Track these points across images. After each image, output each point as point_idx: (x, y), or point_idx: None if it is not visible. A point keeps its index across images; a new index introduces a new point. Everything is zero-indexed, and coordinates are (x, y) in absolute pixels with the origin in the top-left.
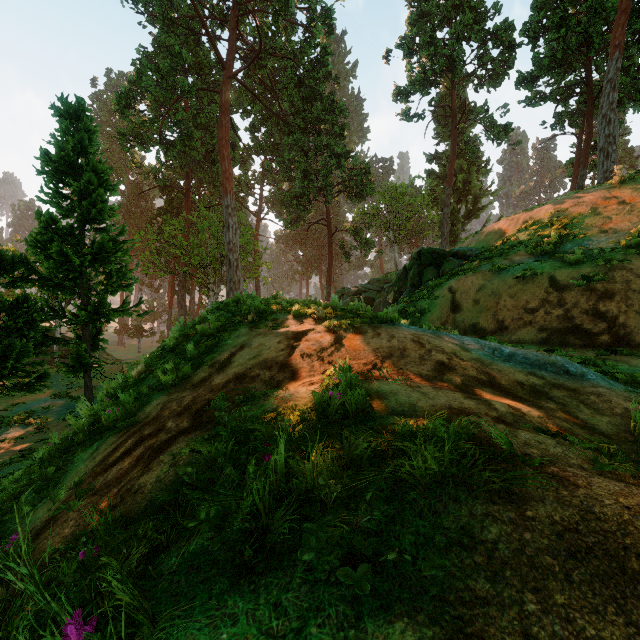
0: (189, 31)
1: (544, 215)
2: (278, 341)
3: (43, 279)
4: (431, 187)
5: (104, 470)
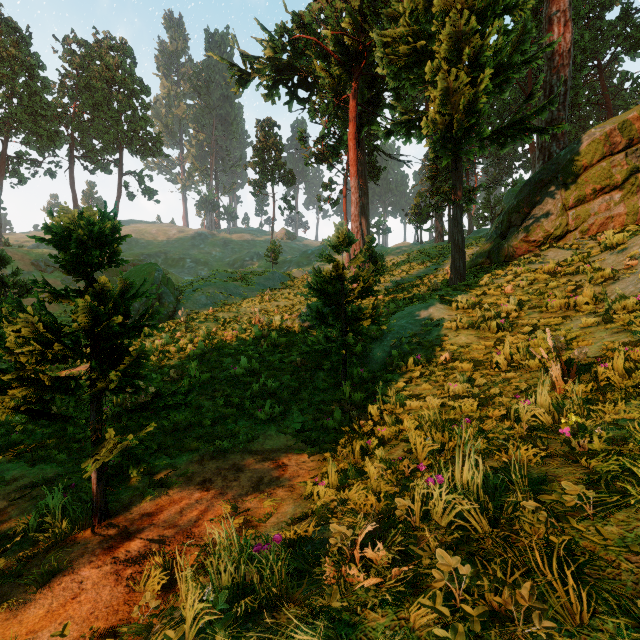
0: None
1: None
2: None
3: None
4: None
5: None
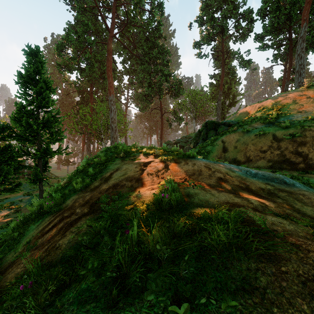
0: (92, 14)
1: (269, 104)
2: (135, 167)
3: (18, 136)
4: (211, 91)
5: (42, 235)
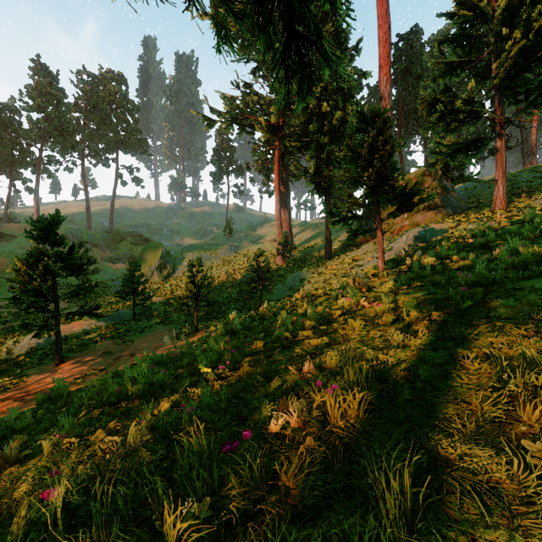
0: None
1: None
2: None
3: None
4: None
5: None
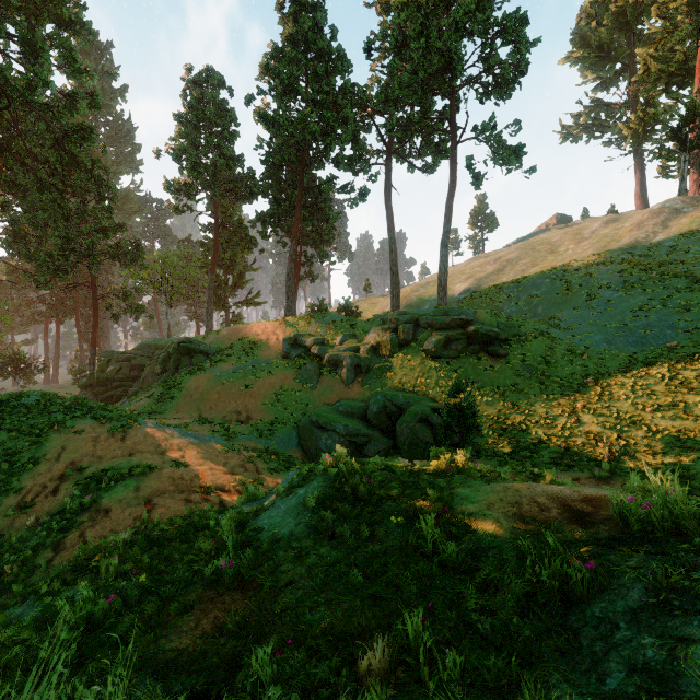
0: None
1: (250, 335)
2: (86, 443)
3: None
4: (205, 254)
5: (28, 503)
